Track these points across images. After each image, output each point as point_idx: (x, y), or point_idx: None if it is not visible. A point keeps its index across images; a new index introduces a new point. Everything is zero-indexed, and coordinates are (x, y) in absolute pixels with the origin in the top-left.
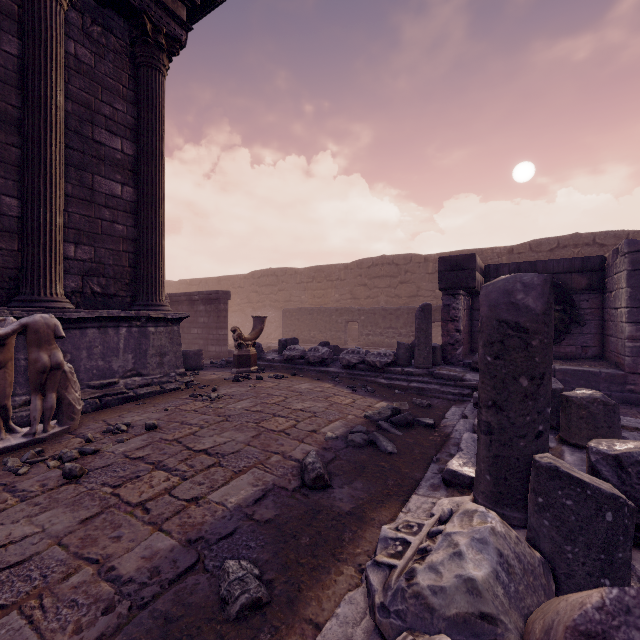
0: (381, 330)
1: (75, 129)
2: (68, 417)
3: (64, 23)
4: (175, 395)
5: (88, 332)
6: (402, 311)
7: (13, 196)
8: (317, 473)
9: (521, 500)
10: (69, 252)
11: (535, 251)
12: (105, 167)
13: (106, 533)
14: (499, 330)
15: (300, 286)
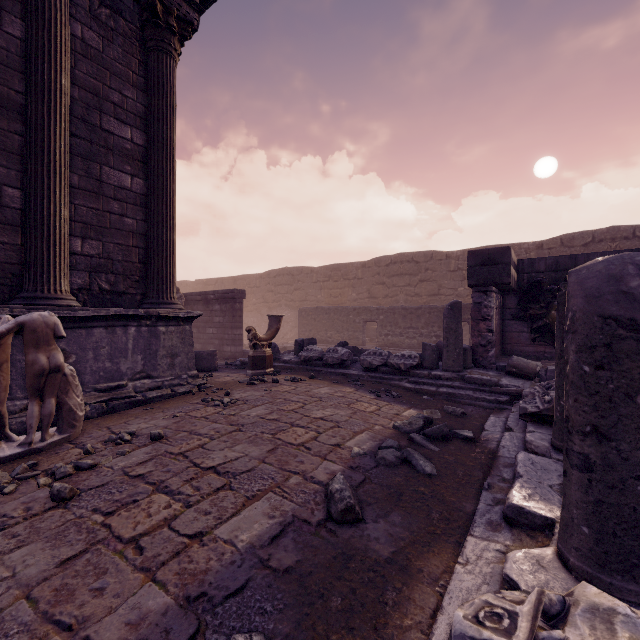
0: (401, 330)
1: (82, 117)
2: (68, 424)
3: (70, 4)
4: (186, 399)
5: (95, 332)
6: (423, 310)
7: (16, 187)
8: (346, 504)
9: (639, 566)
10: (76, 247)
11: (567, 246)
12: (114, 157)
13: (87, 582)
14: (604, 329)
15: (316, 285)
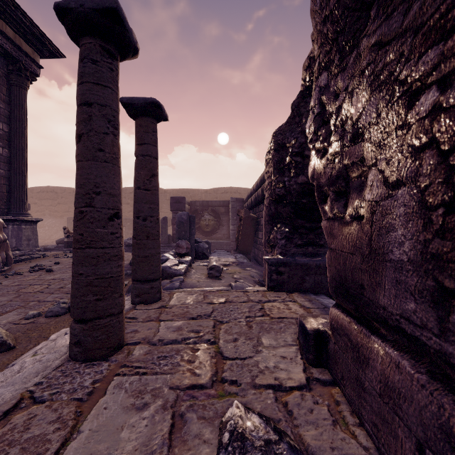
0: None
1: None
2: (10, 263)
3: None
4: (44, 259)
5: None
6: None
7: None
8: None
9: None
10: None
11: (216, 193)
12: None
13: None
14: (179, 223)
15: None
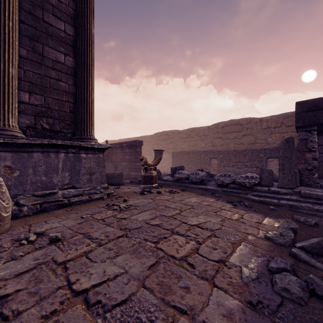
0: (233, 163)
1: (29, 11)
2: None
3: None
4: (97, 203)
5: (34, 155)
6: (247, 151)
7: None
8: None
9: None
10: (24, 98)
11: None
12: (52, 41)
13: None
14: None
15: (181, 140)
